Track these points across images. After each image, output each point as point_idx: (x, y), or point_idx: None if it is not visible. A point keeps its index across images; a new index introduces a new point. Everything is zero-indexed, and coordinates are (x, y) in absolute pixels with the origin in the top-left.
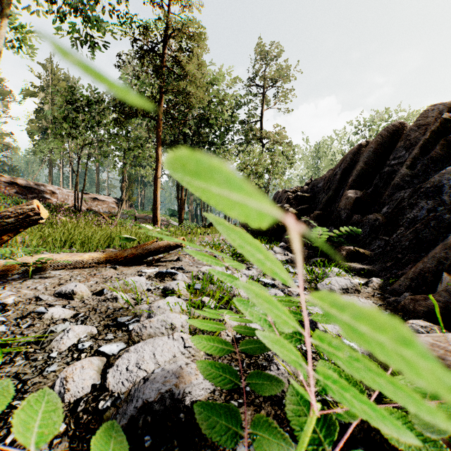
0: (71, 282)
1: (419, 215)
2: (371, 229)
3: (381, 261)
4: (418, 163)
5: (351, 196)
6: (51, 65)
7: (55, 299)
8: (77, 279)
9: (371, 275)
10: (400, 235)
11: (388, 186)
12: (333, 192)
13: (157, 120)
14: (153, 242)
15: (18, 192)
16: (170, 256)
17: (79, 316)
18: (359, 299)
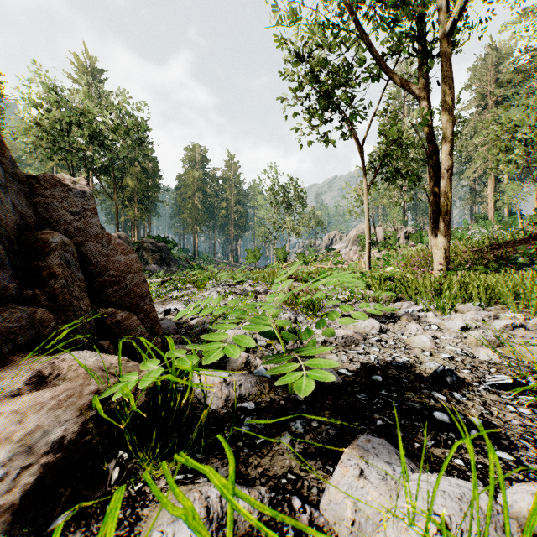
0: None
1: None
2: None
3: None
4: None
5: None
6: None
7: None
8: None
9: None
10: None
11: None
12: None
13: None
14: None
15: None
16: None
17: None
18: None
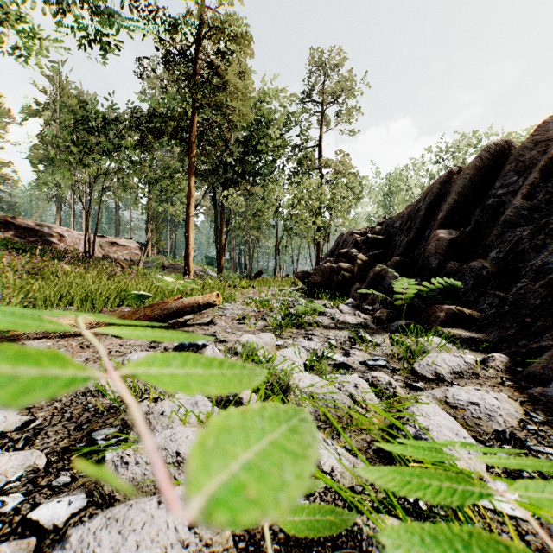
0: None
1: (550, 262)
2: (475, 281)
3: (498, 327)
4: (538, 192)
5: (444, 237)
6: (59, 78)
7: None
8: None
9: (484, 348)
10: (522, 289)
11: (495, 223)
12: (416, 233)
13: (189, 142)
14: (176, 298)
15: (16, 234)
16: (202, 317)
17: (30, 427)
18: (488, 392)
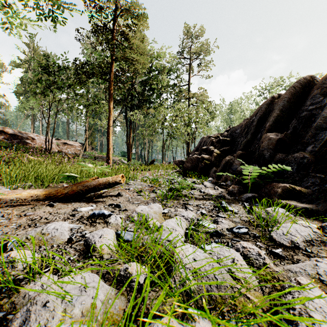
0: None
1: None
2: (298, 166)
3: (322, 200)
4: None
5: (273, 138)
6: (32, 44)
7: None
8: None
9: (314, 215)
10: None
11: (308, 128)
12: (251, 136)
13: (109, 81)
14: (94, 178)
15: (5, 137)
16: (113, 190)
17: None
18: None
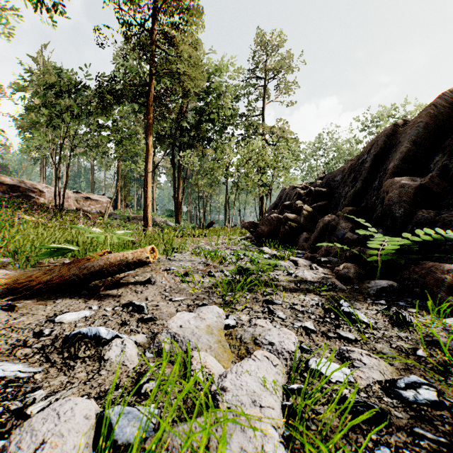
0: None
1: None
2: None
3: None
4: None
5: (409, 184)
6: (42, 58)
7: None
8: None
9: None
10: None
11: None
12: (362, 184)
13: (148, 106)
14: (104, 253)
15: None
16: (143, 271)
17: None
18: None
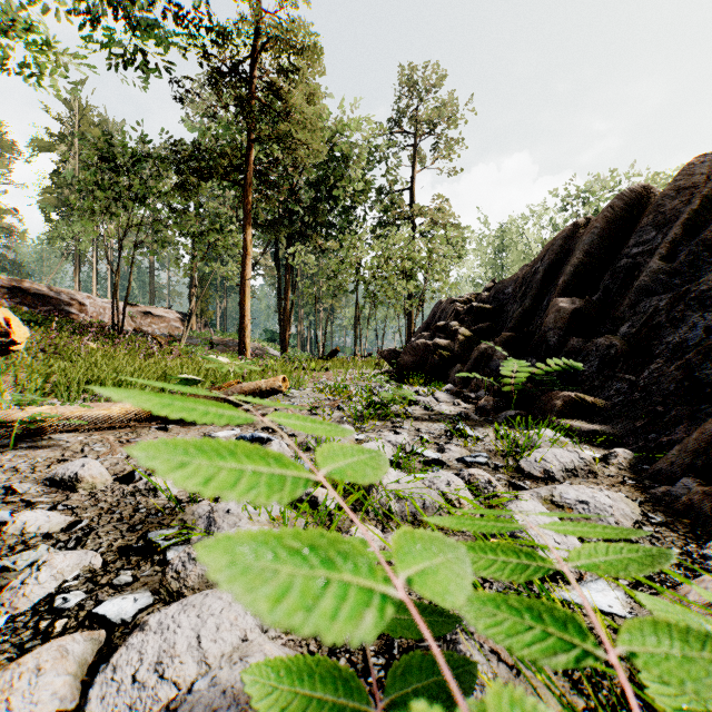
0: (82, 457)
1: (690, 339)
2: (601, 362)
3: (625, 418)
4: (681, 251)
5: (565, 308)
6: (77, 101)
7: (43, 490)
8: (94, 450)
9: (609, 443)
10: (656, 372)
11: (628, 290)
12: (532, 302)
13: (245, 186)
14: (232, 383)
15: (23, 302)
16: (263, 407)
17: (77, 528)
18: (602, 491)
